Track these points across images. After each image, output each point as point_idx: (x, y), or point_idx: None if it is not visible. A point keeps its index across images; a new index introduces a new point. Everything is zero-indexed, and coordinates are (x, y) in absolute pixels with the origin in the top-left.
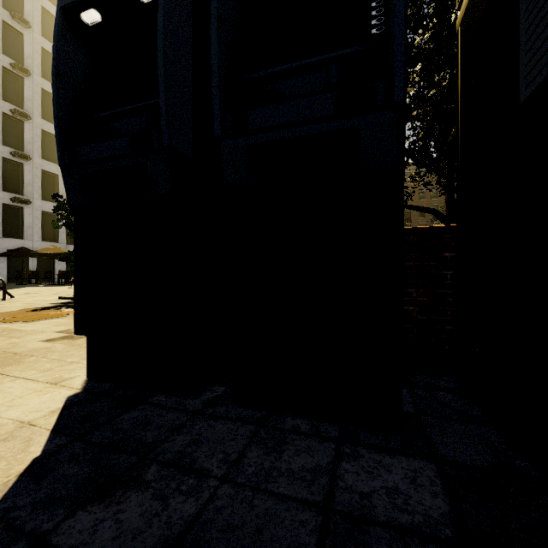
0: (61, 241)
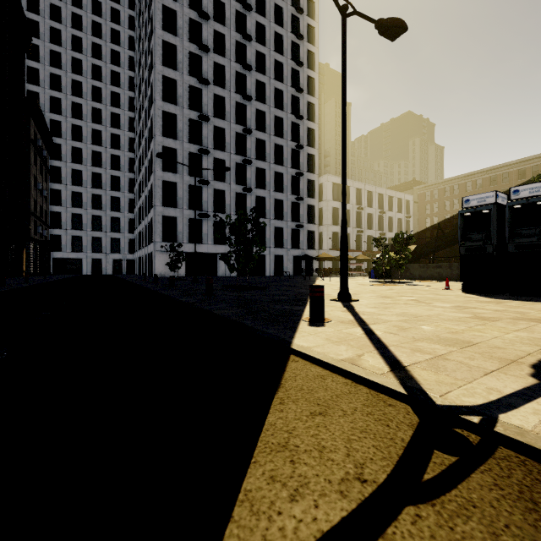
0: (315, 248)
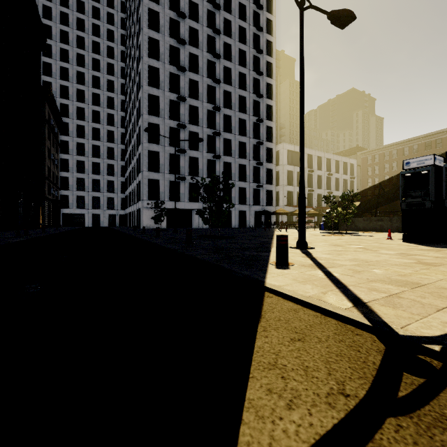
0: (273, 205)
